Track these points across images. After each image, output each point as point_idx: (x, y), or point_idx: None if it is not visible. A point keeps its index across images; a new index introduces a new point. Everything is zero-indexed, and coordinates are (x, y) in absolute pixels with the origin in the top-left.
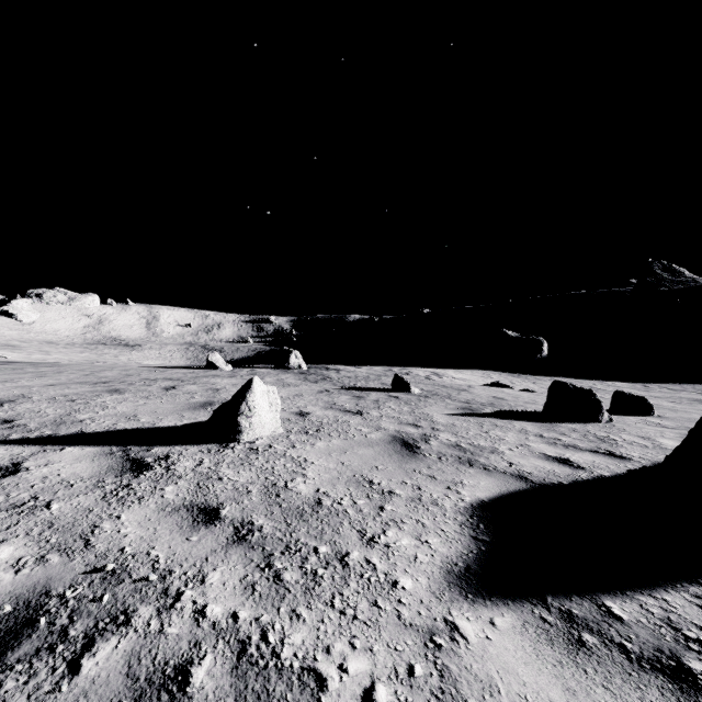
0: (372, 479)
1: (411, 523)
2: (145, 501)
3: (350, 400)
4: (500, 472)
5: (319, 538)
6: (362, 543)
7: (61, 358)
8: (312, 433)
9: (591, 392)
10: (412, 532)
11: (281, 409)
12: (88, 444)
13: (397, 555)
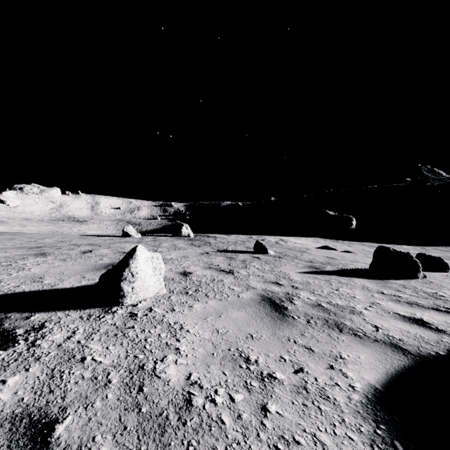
0: (248, 355)
1: (307, 445)
2: None
3: (224, 261)
4: (372, 339)
5: None
6: None
7: (33, 229)
8: (191, 294)
9: (409, 254)
10: None
11: (169, 269)
12: None
13: None
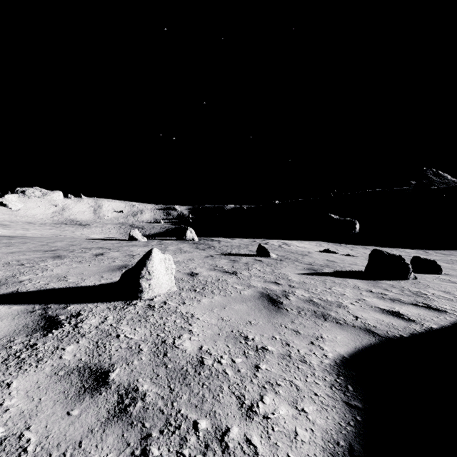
0: (247, 335)
1: (286, 386)
2: (42, 364)
3: (227, 263)
4: (350, 325)
5: (200, 407)
6: (241, 414)
7: (36, 233)
8: (198, 291)
9: (401, 257)
10: (288, 397)
11: (177, 271)
12: (16, 303)
13: (277, 431)
